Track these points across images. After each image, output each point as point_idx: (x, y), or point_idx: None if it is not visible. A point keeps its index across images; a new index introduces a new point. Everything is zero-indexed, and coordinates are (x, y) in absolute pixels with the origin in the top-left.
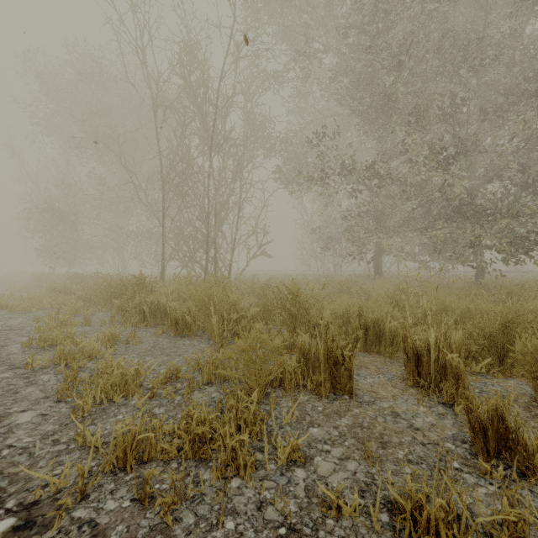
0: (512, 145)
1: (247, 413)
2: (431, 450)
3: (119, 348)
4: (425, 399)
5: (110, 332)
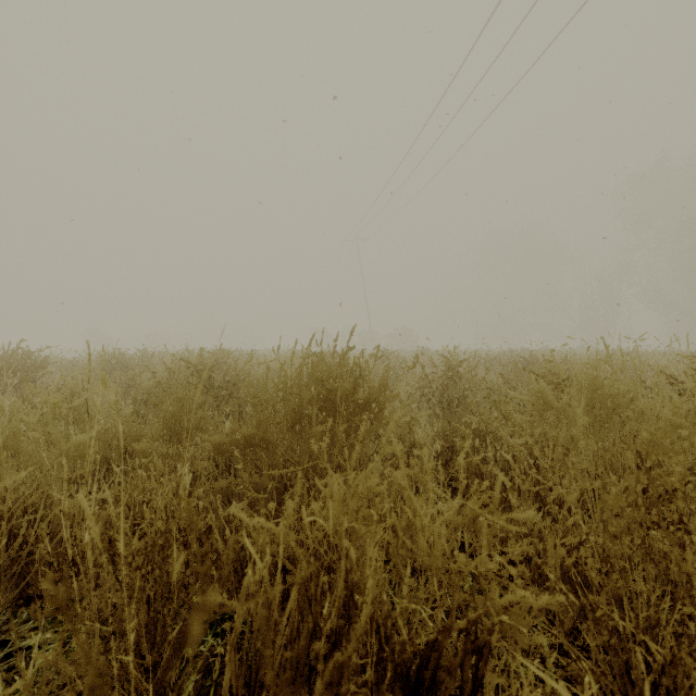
0: None
1: None
2: None
3: None
4: None
5: None
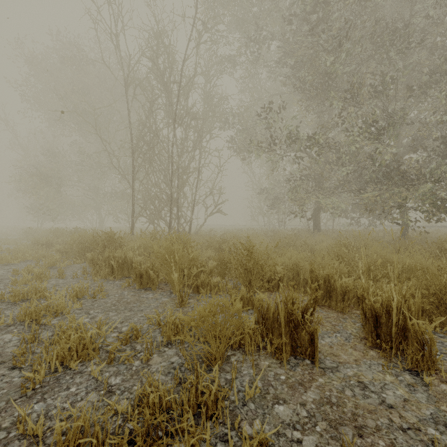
0: (436, 117)
1: (208, 392)
2: (414, 438)
3: (86, 302)
4: (389, 365)
5: (78, 287)
